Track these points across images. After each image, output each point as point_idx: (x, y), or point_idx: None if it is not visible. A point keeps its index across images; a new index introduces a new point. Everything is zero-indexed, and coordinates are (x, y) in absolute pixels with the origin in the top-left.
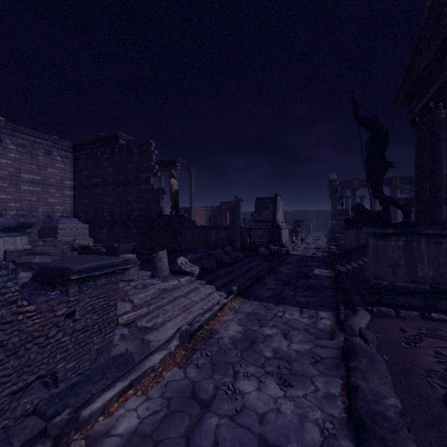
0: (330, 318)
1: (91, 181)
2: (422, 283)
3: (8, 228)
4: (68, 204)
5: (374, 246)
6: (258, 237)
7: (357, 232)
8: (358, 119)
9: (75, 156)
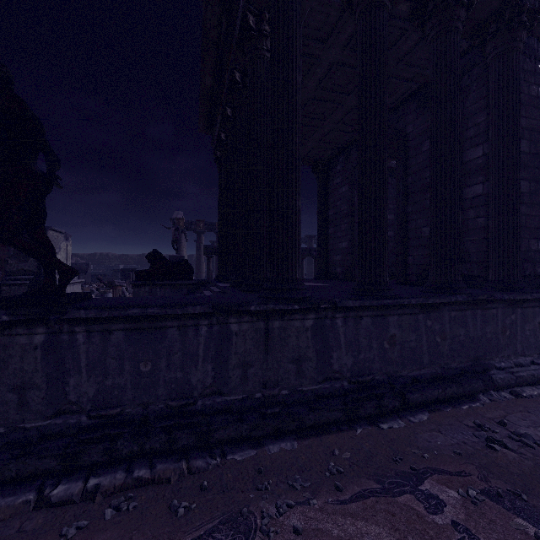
0: None
1: None
2: (76, 413)
3: None
4: None
5: None
6: None
7: (152, 290)
8: None
9: None
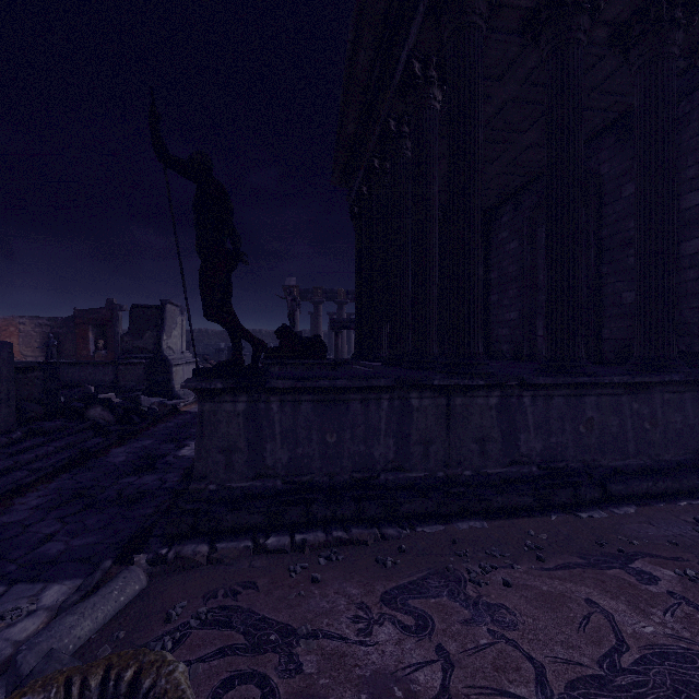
0: (60, 603)
1: None
2: (272, 478)
3: None
4: None
5: (198, 415)
6: (133, 381)
7: (282, 370)
8: (157, 151)
9: None
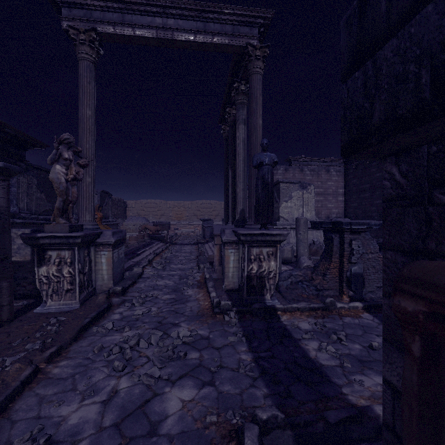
0: None
1: (360, 187)
2: None
3: (376, 225)
4: (340, 208)
5: None
6: None
7: None
8: None
9: (346, 168)
